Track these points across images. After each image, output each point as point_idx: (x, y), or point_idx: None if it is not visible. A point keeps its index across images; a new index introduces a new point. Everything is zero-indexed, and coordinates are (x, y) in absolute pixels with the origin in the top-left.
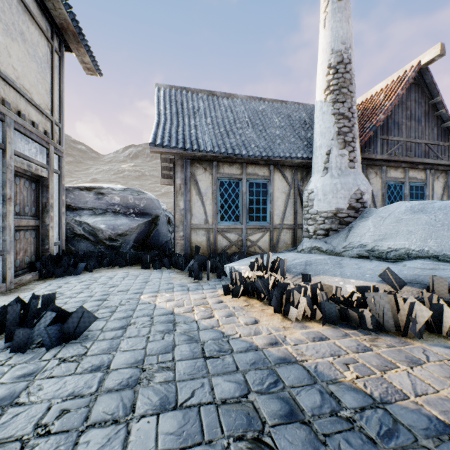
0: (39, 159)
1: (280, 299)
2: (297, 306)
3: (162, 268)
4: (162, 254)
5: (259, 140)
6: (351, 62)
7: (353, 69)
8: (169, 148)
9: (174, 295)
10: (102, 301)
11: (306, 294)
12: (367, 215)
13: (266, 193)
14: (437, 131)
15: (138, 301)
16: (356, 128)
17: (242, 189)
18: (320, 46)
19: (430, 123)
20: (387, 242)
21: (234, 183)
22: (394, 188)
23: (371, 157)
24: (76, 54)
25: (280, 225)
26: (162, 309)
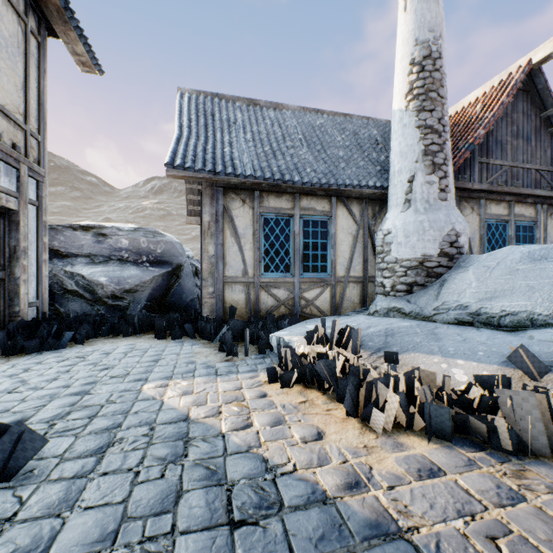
0: (4, 184)
1: (355, 395)
2: (383, 407)
3: (183, 337)
4: (184, 318)
5: (316, 163)
6: (442, 57)
7: (444, 67)
8: (193, 170)
9: (194, 384)
10: (81, 395)
11: (398, 390)
12: (465, 264)
13: (327, 234)
14: (551, 154)
15: (137, 395)
16: (448, 146)
17: (294, 229)
18: (400, 36)
19: (542, 142)
20: (499, 302)
21: (283, 221)
22: (496, 229)
23: (467, 186)
24: (65, 41)
25: (345, 277)
26: (171, 410)
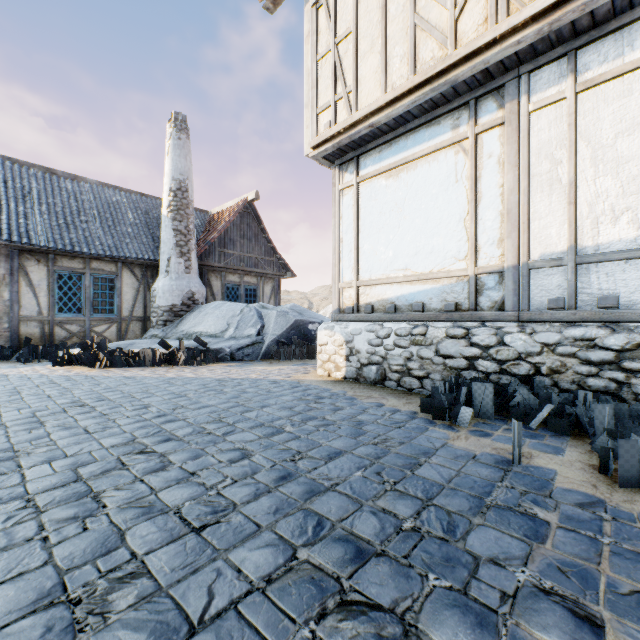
0: None
1: (92, 359)
2: (102, 362)
3: None
4: None
5: (106, 237)
6: (189, 191)
7: (191, 196)
8: None
9: (3, 370)
10: None
11: (107, 354)
12: (195, 310)
13: (114, 287)
14: (265, 249)
15: None
16: (192, 242)
17: (85, 283)
18: (166, 169)
19: (260, 242)
20: (195, 328)
21: (76, 277)
22: (233, 289)
23: (210, 264)
24: None
25: (130, 317)
26: None
